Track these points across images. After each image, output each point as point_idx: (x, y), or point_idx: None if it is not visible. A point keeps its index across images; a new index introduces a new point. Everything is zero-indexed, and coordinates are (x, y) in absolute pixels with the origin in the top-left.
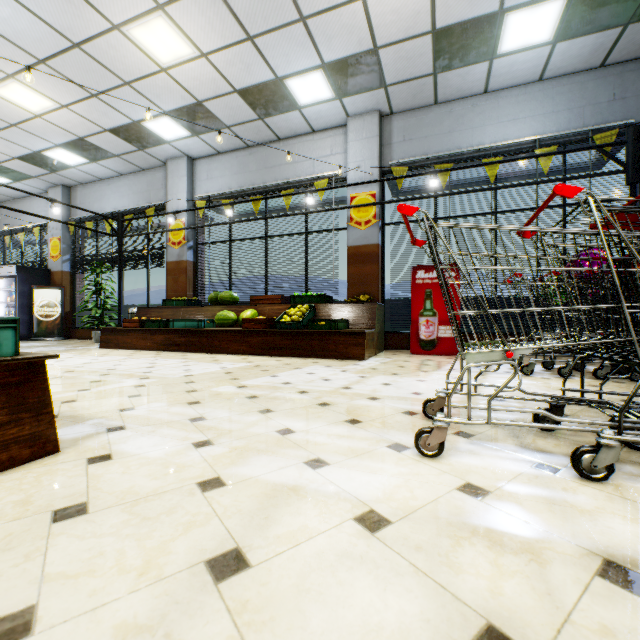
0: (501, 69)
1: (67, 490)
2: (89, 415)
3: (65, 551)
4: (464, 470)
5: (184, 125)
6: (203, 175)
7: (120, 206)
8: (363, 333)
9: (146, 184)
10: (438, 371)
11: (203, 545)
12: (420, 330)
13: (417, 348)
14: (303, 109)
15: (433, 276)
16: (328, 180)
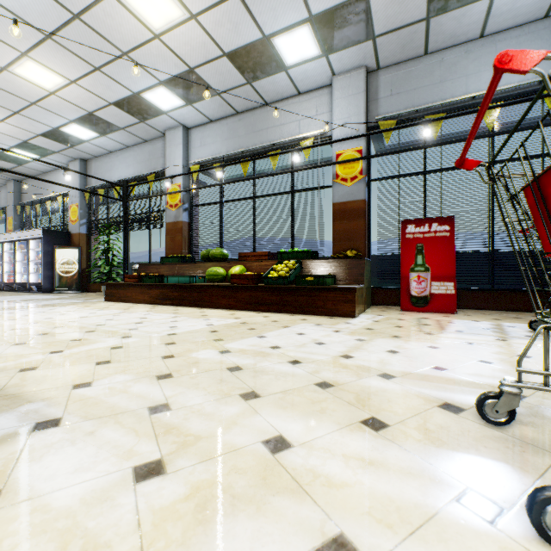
0: (503, 6)
1: None
2: (32, 394)
3: None
4: None
5: (178, 94)
6: (197, 142)
7: (126, 175)
8: (353, 289)
9: (148, 154)
10: (445, 333)
11: None
12: (411, 286)
13: (408, 305)
14: (289, 70)
15: (424, 230)
16: (313, 140)
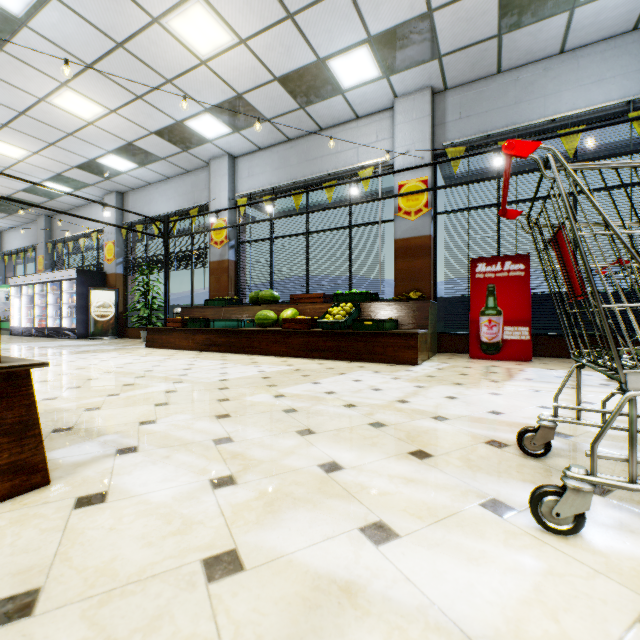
0: (584, 20)
1: (27, 558)
2: (105, 428)
3: None
4: (632, 570)
5: (225, 121)
6: (244, 173)
7: (167, 209)
8: (415, 334)
9: (190, 186)
10: (512, 381)
11: None
12: (481, 331)
13: (477, 352)
14: (346, 93)
15: (496, 269)
16: (373, 169)
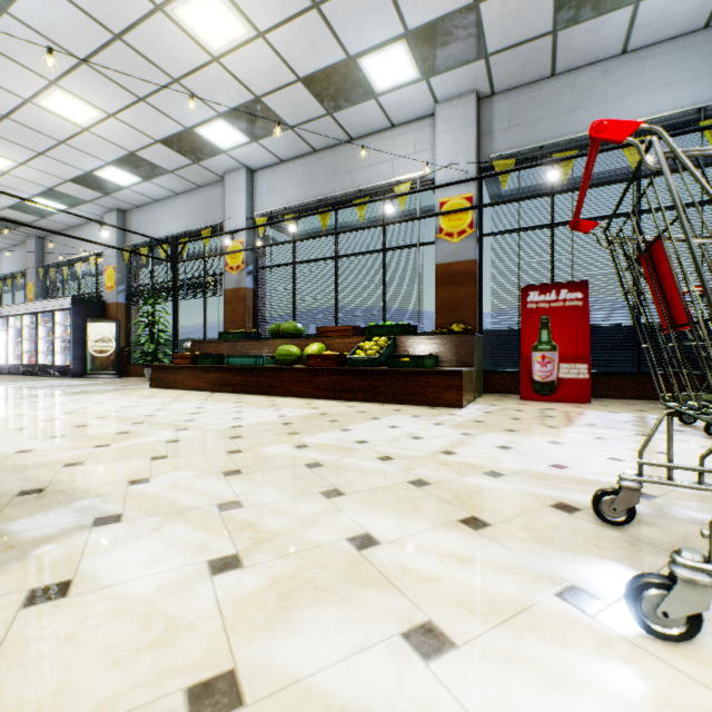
0: (650, 15)
1: None
2: (85, 490)
3: None
4: None
5: (241, 129)
6: (264, 188)
7: (175, 229)
8: (459, 373)
9: (202, 203)
10: (572, 427)
11: None
12: (533, 369)
13: (529, 392)
14: (380, 97)
15: (551, 298)
16: (411, 184)
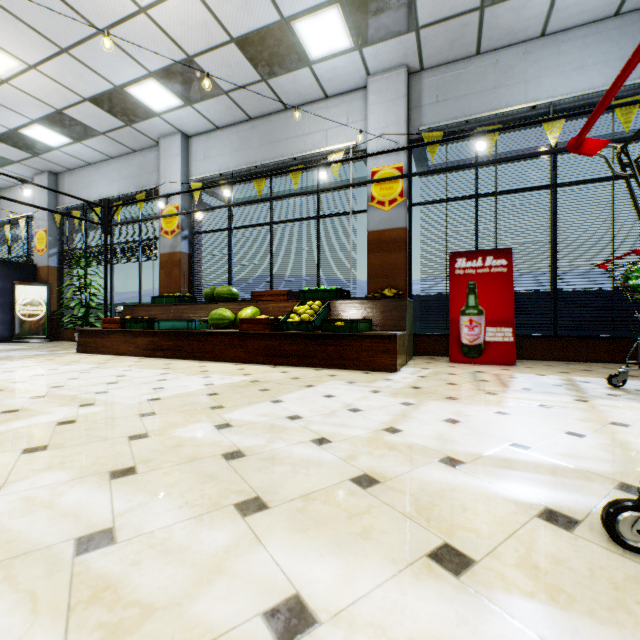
0: None
1: None
2: None
3: None
4: None
5: (174, 91)
6: (199, 154)
7: (109, 193)
8: (394, 337)
9: (137, 167)
10: (510, 393)
11: None
12: (461, 332)
13: (458, 355)
14: (314, 65)
15: (477, 265)
16: (344, 154)
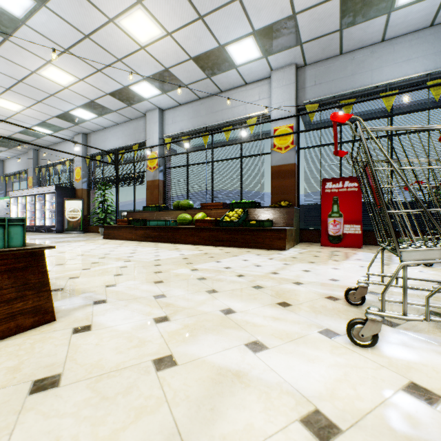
0: (397, 20)
1: (50, 359)
2: (84, 289)
3: (28, 432)
4: (402, 365)
5: (157, 86)
6: (169, 121)
7: (117, 145)
8: (284, 230)
9: (133, 129)
10: (347, 260)
11: (150, 440)
12: (328, 228)
13: (326, 241)
14: (238, 67)
15: (339, 186)
16: (257, 118)
